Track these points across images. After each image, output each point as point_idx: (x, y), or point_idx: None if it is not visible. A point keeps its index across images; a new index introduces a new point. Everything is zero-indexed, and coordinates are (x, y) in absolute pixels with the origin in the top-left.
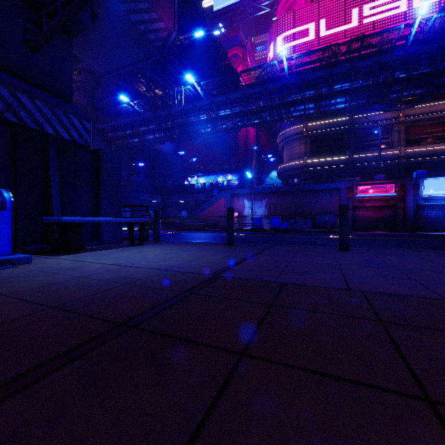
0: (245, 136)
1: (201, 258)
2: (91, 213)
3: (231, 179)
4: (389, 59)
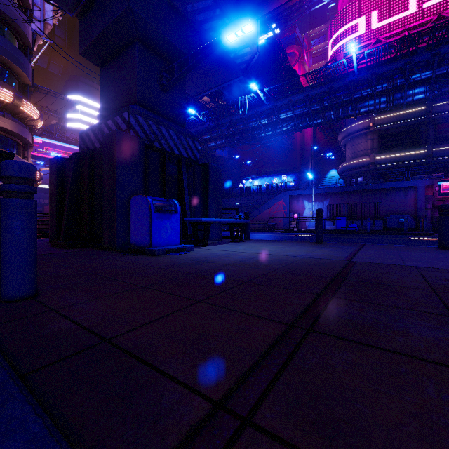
0: (300, 135)
1: (314, 251)
2: (202, 215)
3: (287, 180)
4: None
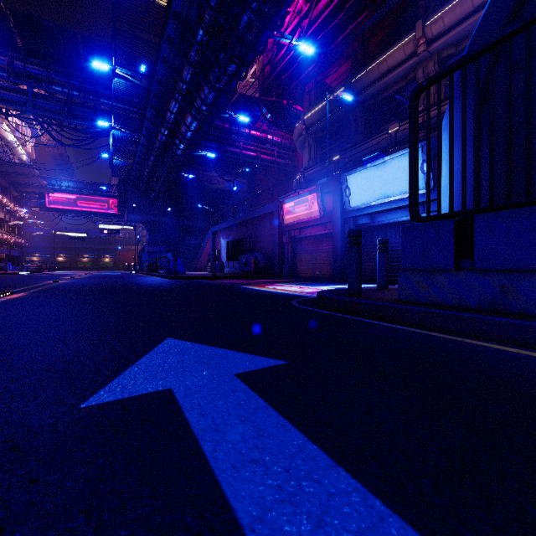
0: None
1: None
2: None
3: None
4: (182, 4)
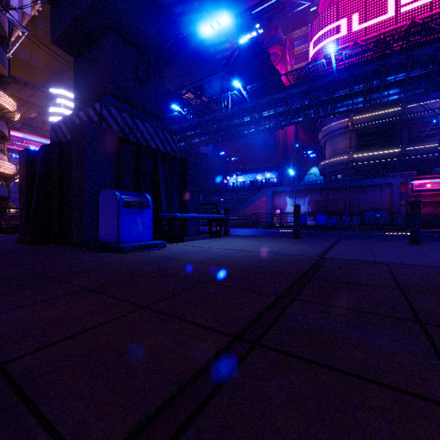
0: (283, 133)
1: (289, 246)
2: (180, 210)
3: (270, 176)
4: None
